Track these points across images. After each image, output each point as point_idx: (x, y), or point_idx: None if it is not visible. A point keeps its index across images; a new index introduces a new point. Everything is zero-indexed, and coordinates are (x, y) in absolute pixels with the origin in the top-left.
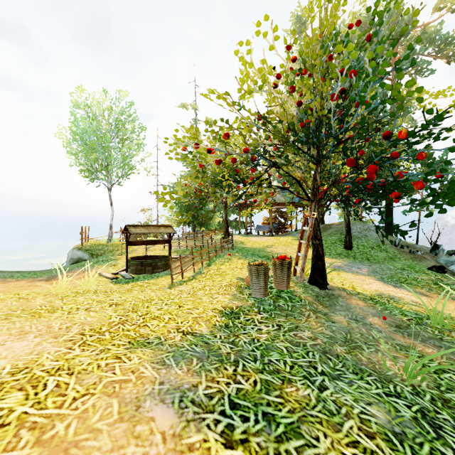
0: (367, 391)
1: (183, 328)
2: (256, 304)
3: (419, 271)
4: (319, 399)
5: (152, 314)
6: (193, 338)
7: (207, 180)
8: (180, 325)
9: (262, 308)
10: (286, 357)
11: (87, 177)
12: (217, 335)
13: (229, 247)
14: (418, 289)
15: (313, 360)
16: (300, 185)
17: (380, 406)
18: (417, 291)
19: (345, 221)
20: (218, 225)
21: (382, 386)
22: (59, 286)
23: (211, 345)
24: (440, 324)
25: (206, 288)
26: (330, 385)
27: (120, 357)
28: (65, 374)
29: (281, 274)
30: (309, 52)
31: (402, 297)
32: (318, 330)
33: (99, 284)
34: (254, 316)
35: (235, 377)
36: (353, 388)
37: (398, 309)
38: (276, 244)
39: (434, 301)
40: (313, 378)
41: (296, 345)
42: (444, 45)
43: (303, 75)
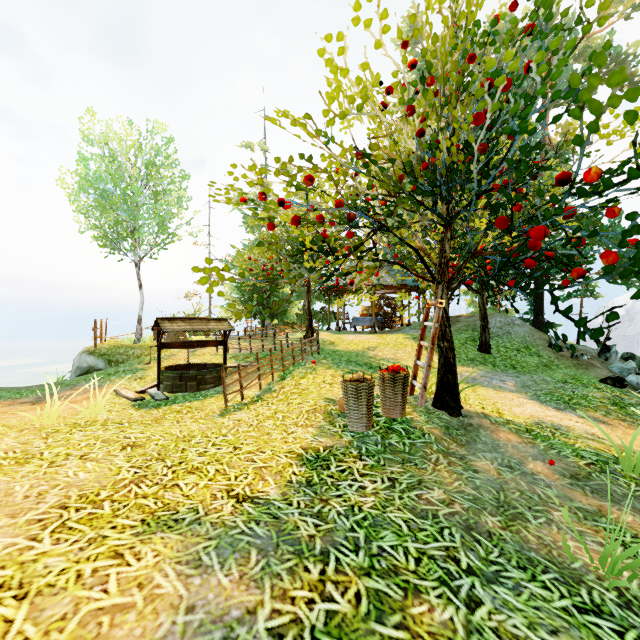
0: (547, 604)
1: (237, 490)
2: (355, 443)
3: (588, 385)
4: (470, 629)
5: (189, 463)
6: (253, 509)
7: (281, 251)
8: (233, 484)
9: (365, 450)
10: (407, 541)
11: (103, 246)
12: (293, 500)
13: (314, 351)
14: (590, 413)
15: (451, 544)
16: (421, 258)
17: (573, 635)
18: (590, 416)
19: (480, 312)
20: (298, 316)
21: (570, 592)
22: (46, 415)
23: (283, 520)
24: (636, 472)
25: (278, 415)
26: (486, 596)
27: (122, 555)
28: (11, 598)
29: (392, 394)
30: (437, 52)
31: (570, 426)
32: (453, 486)
33: (114, 410)
34: (353, 464)
35: (323, 586)
36: (523, 599)
37: (569, 447)
38: (381, 345)
39: (617, 432)
40: (456, 582)
41: (421, 517)
42: (615, 65)
43: (428, 86)
